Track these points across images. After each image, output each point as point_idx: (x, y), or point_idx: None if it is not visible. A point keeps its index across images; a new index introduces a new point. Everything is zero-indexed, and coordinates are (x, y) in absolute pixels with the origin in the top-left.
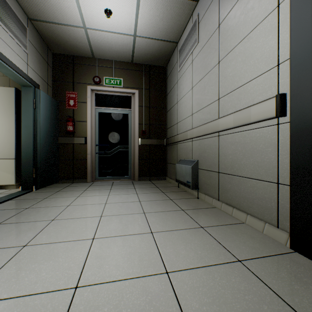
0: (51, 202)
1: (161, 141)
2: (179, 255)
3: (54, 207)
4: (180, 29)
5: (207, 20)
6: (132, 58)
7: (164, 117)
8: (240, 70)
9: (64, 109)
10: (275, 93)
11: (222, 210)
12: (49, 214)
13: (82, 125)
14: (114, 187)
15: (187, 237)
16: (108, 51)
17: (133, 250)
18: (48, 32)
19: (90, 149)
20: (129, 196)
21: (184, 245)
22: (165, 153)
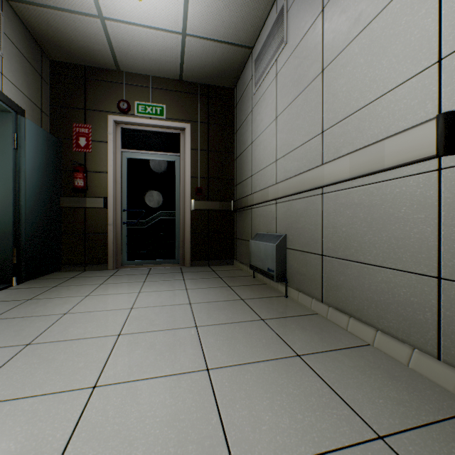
0: (37, 306)
1: (227, 205)
2: (259, 426)
3: (39, 318)
4: (256, 25)
5: (302, 3)
6: (180, 73)
7: (230, 167)
8: (361, 80)
9: (69, 153)
10: (434, 113)
11: (328, 320)
12: (26, 332)
13: (99, 177)
14: (150, 279)
15: (274, 378)
16: (142, 60)
17: (169, 414)
18: (39, 24)
19: (113, 216)
20: (173, 293)
21: (268, 399)
22: (233, 223)
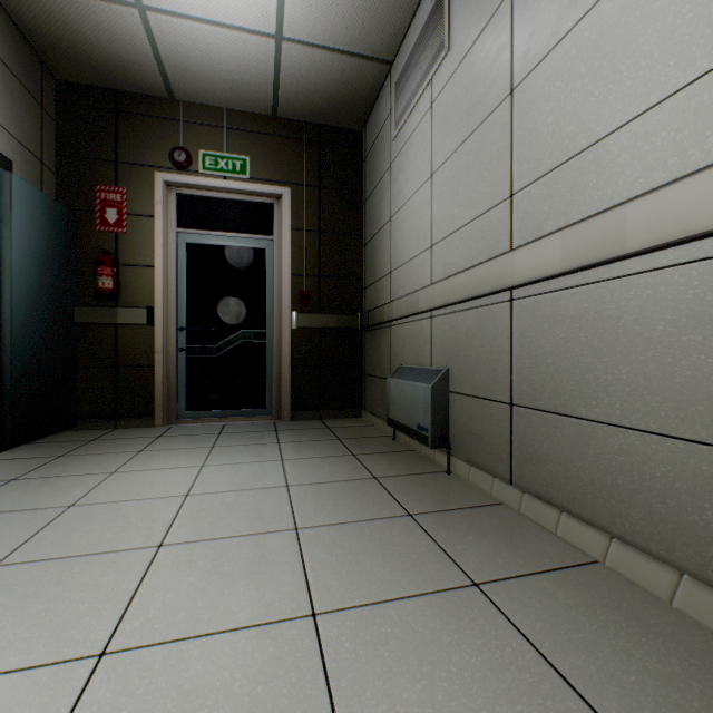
0: (24, 492)
1: (350, 320)
2: None
3: (24, 514)
4: (398, 24)
5: None
6: (274, 105)
7: (356, 258)
8: (582, 102)
9: (90, 234)
10: None
11: (522, 515)
12: None
13: (140, 275)
14: (223, 442)
15: (435, 632)
16: (210, 82)
17: None
18: (36, 17)
19: (162, 339)
20: (260, 468)
21: (425, 677)
22: (360, 350)
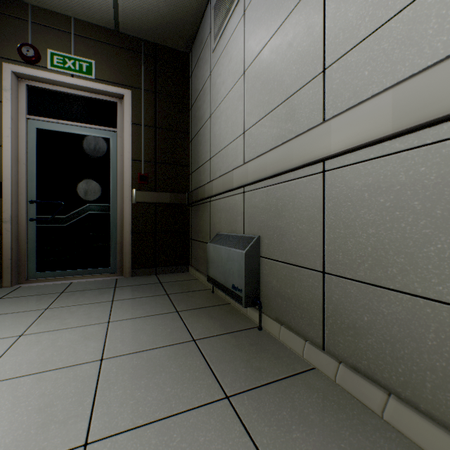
0: None
1: (180, 197)
2: None
3: None
4: None
5: None
6: (116, 20)
7: (185, 150)
8: None
9: None
10: None
11: (338, 385)
12: None
13: None
14: (59, 302)
15: None
16: None
17: None
18: None
19: (11, 210)
20: (81, 335)
21: None
22: (187, 220)
